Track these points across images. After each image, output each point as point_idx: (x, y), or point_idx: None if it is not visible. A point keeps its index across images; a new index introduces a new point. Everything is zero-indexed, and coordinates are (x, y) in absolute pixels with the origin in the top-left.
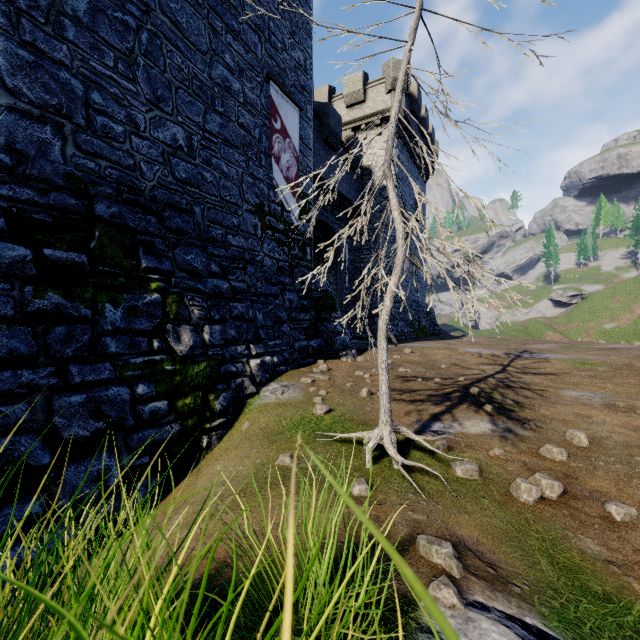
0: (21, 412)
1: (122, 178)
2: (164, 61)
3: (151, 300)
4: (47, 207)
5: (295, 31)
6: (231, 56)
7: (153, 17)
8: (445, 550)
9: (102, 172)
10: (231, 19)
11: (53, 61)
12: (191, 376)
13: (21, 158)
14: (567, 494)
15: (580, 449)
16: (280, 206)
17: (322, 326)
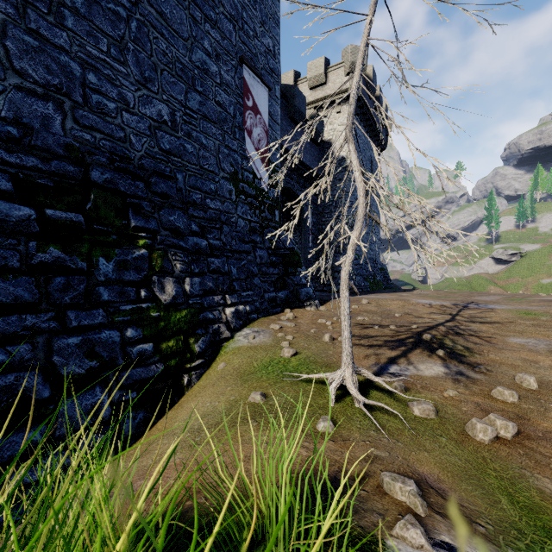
0: (25, 351)
1: (114, 148)
2: (151, 46)
3: (139, 255)
4: (49, 173)
5: (265, 20)
6: (209, 42)
7: (141, 8)
8: (409, 488)
9: (97, 143)
10: (209, 10)
11: (54, 46)
12: (174, 322)
13: (27, 130)
14: (521, 434)
15: (530, 392)
16: (252, 174)
17: (289, 279)
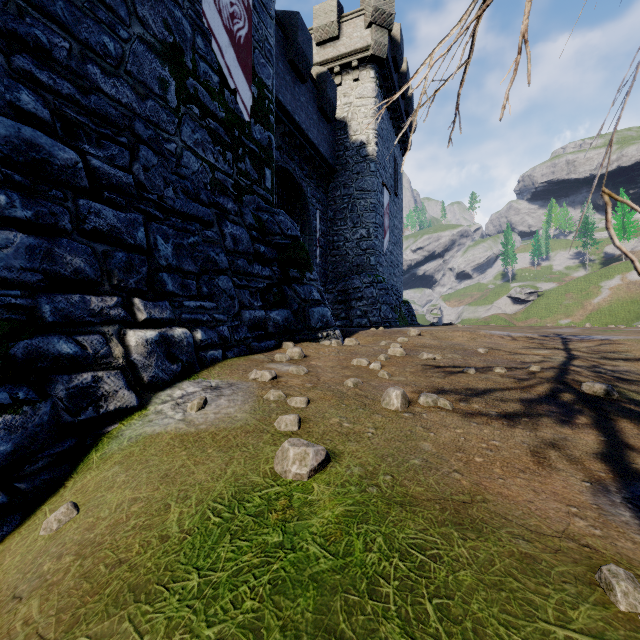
0: None
1: None
2: None
3: None
4: None
5: None
6: None
7: None
8: None
9: None
10: None
11: None
12: None
13: None
14: None
15: None
16: (217, 75)
17: (290, 290)
